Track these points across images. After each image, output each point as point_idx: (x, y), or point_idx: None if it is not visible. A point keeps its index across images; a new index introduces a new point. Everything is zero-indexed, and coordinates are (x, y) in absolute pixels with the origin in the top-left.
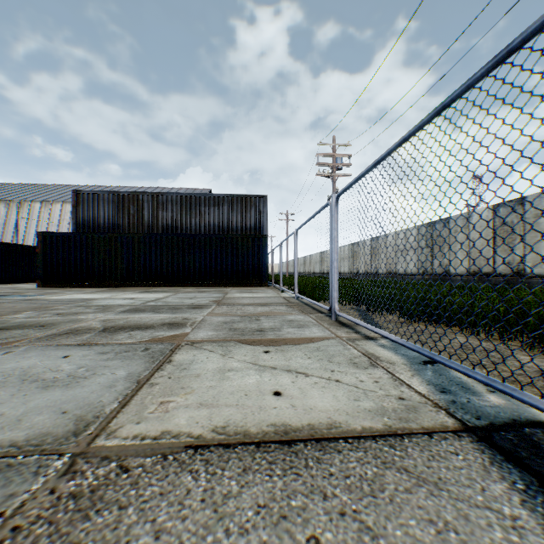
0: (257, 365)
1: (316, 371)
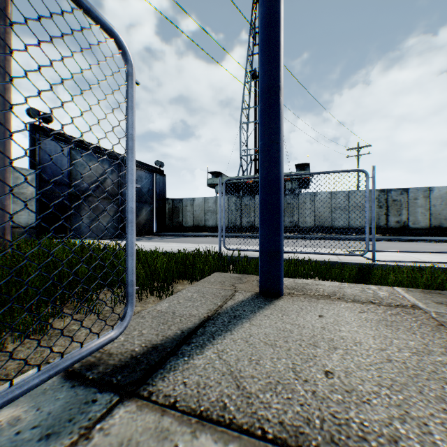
0: None
1: None
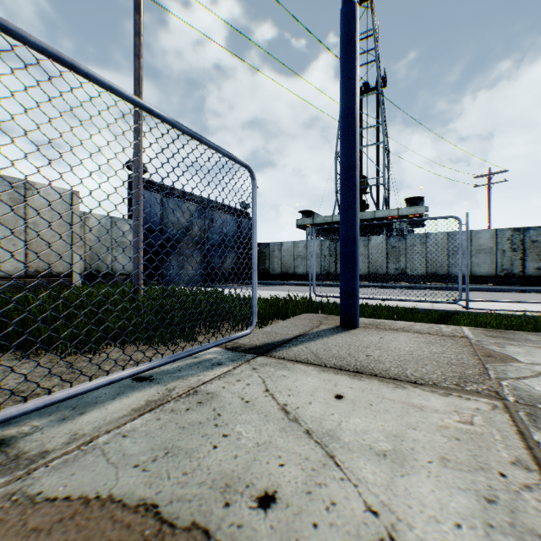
0: (329, 450)
1: (263, 407)
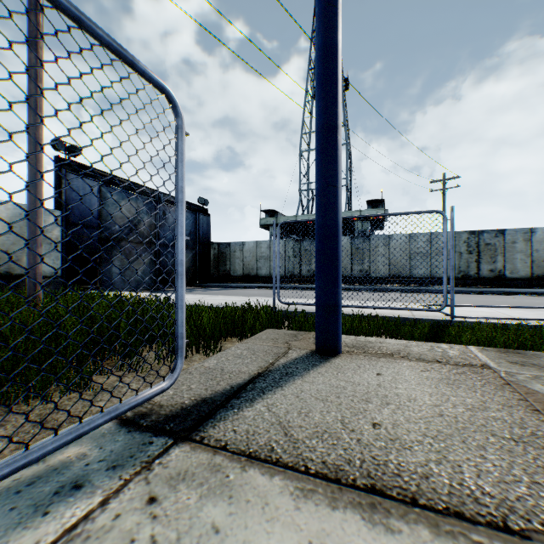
0: None
1: None
